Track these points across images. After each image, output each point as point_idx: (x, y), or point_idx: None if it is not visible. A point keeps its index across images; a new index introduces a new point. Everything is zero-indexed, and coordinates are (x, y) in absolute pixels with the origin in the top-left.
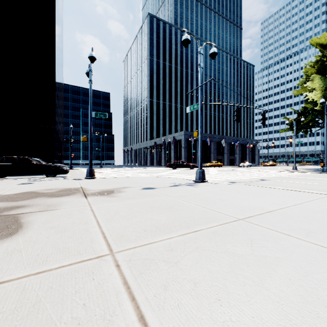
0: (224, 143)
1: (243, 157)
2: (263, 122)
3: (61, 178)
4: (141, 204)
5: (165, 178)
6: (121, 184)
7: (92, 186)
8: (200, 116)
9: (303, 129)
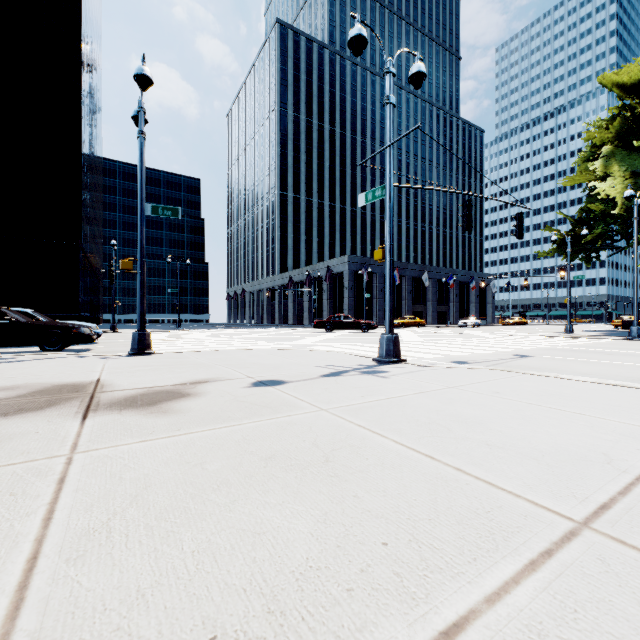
0: (427, 281)
1: (464, 307)
2: (519, 233)
3: (70, 353)
4: (237, 443)
5: (310, 352)
6: (203, 371)
7: (129, 376)
8: (388, 214)
9: (584, 251)
